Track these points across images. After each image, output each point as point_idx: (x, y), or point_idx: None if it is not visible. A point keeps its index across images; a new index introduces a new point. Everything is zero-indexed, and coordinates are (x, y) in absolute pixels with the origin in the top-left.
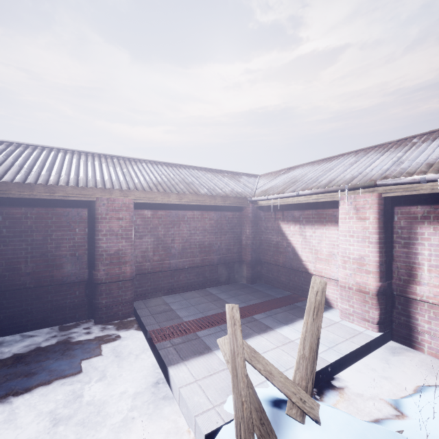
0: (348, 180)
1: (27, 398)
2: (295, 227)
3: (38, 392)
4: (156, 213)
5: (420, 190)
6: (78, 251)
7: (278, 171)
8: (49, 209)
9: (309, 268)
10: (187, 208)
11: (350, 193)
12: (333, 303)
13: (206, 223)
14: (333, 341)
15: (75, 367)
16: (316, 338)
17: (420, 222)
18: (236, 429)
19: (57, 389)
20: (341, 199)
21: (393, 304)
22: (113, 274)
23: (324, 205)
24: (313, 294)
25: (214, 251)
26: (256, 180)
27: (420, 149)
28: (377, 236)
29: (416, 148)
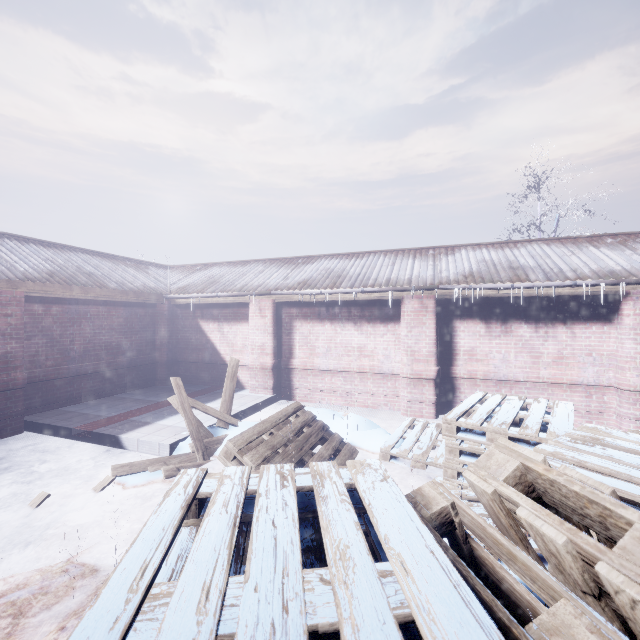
0: (256, 288)
1: None
2: (215, 324)
3: None
4: (50, 309)
5: (293, 299)
6: None
7: (193, 265)
8: None
9: (226, 360)
10: (91, 303)
11: (257, 297)
12: (246, 385)
13: (114, 321)
14: (244, 403)
15: None
16: (233, 391)
17: (295, 319)
18: (191, 432)
19: None
20: (251, 302)
21: (282, 375)
22: None
23: (239, 305)
24: (230, 368)
25: (123, 353)
26: (167, 273)
27: (299, 270)
28: (272, 329)
29: (298, 268)
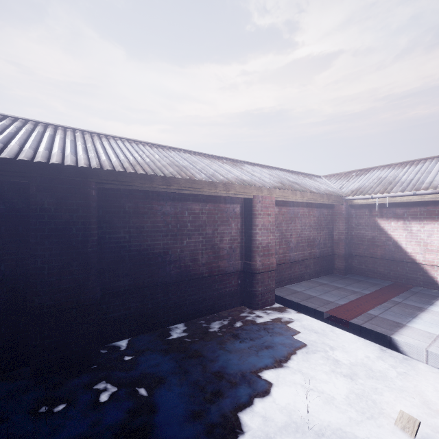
0: None
1: (294, 364)
2: (398, 223)
3: (295, 359)
4: (281, 210)
5: None
6: (233, 244)
7: (346, 172)
8: (216, 206)
9: (416, 259)
10: (300, 205)
11: None
12: None
13: (311, 219)
14: None
15: (296, 341)
16: None
17: None
18: None
19: (305, 357)
20: None
21: None
22: (266, 265)
23: (435, 203)
24: None
25: (316, 245)
26: (326, 181)
27: None
28: None
29: None
